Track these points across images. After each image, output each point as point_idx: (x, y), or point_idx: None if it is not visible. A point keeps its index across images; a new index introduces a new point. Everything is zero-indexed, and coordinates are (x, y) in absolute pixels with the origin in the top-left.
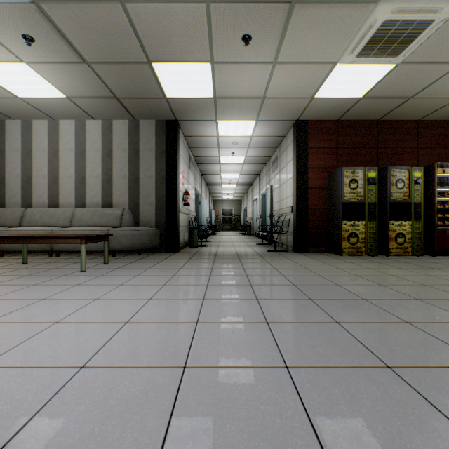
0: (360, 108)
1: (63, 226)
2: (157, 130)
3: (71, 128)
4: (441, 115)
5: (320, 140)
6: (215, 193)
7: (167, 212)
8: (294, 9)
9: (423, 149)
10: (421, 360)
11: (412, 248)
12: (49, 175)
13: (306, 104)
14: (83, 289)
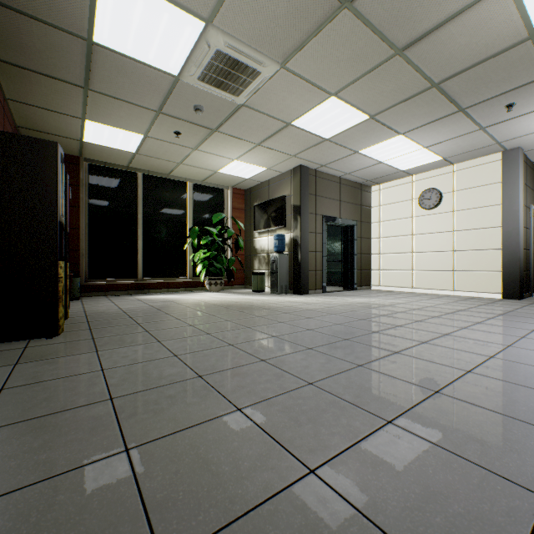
0: (46, 36)
1: None
2: None
3: None
4: (31, 114)
5: None
6: None
7: None
8: (337, 0)
9: None
10: (401, 319)
11: None
12: None
13: None
14: None
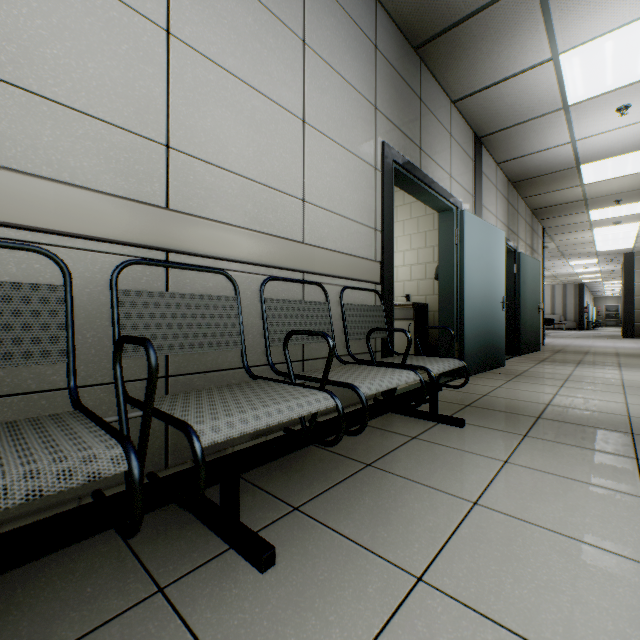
0: None
1: None
2: (574, 287)
3: None
4: None
5: None
6: (596, 294)
7: (578, 316)
8: None
9: None
10: None
11: None
12: None
13: None
14: (573, 331)
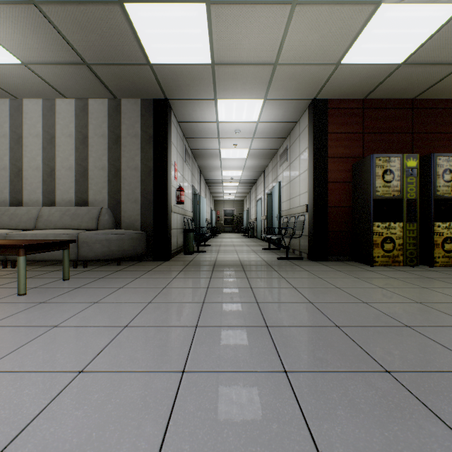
0: (395, 80)
1: (26, 228)
2: (143, 112)
3: (37, 108)
4: None
5: (343, 124)
6: (215, 193)
7: (155, 211)
8: None
9: None
10: None
11: None
12: (11, 166)
13: (328, 75)
14: None
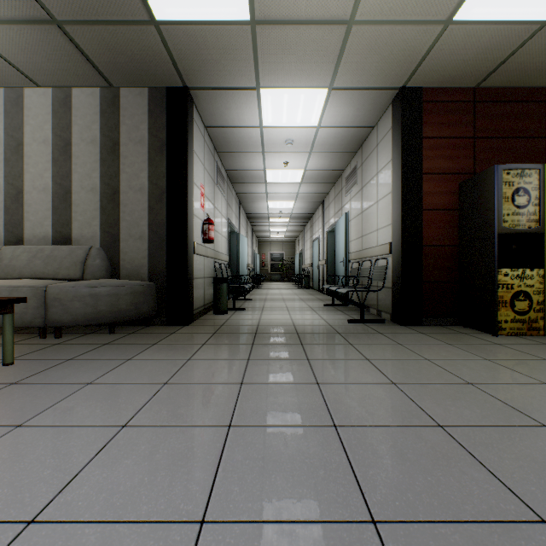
0: (529, 54)
1: None
2: (151, 106)
3: None
4: None
5: (445, 124)
6: (260, 232)
7: (169, 252)
8: None
9: None
10: None
11: None
12: None
13: (429, 44)
14: None
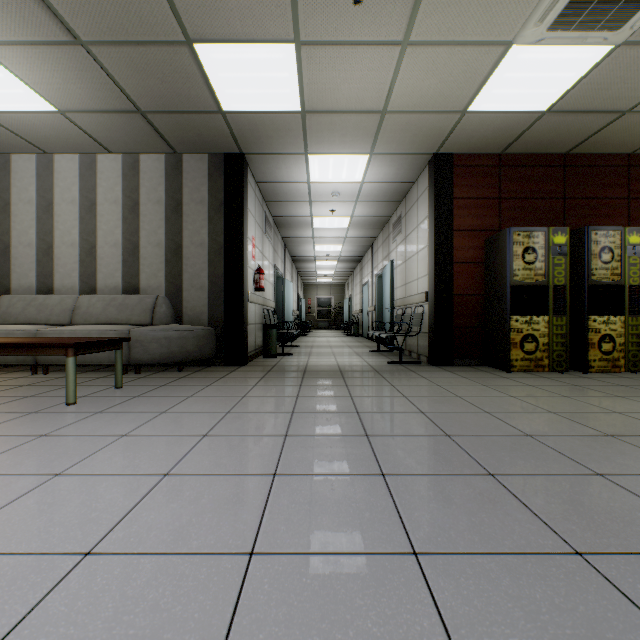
0: (539, 132)
1: (59, 323)
2: (211, 170)
3: (73, 166)
4: None
5: (473, 186)
6: (305, 275)
7: (227, 301)
8: None
9: (637, 201)
10: None
11: (626, 360)
12: (38, 242)
13: (452, 125)
14: (46, 447)
